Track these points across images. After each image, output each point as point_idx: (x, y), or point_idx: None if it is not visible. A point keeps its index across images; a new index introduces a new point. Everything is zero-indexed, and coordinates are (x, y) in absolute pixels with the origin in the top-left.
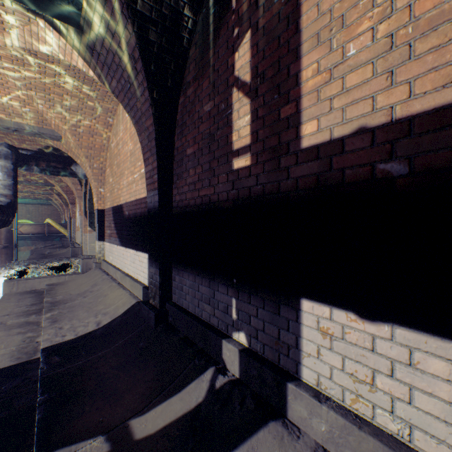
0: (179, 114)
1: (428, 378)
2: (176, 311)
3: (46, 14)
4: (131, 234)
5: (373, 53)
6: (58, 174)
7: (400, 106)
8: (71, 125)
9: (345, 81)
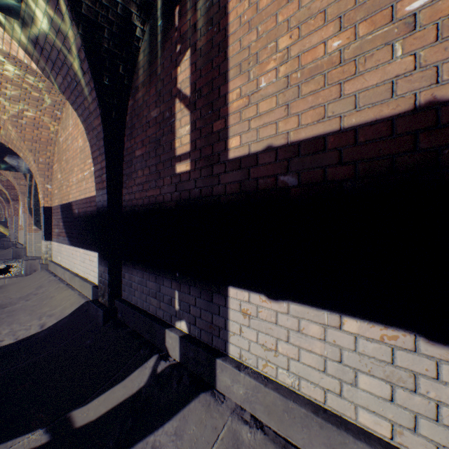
0: (128, 116)
1: (309, 340)
2: (125, 307)
3: None
4: (81, 232)
5: (276, 88)
6: None
7: (293, 133)
8: (12, 115)
9: (258, 107)
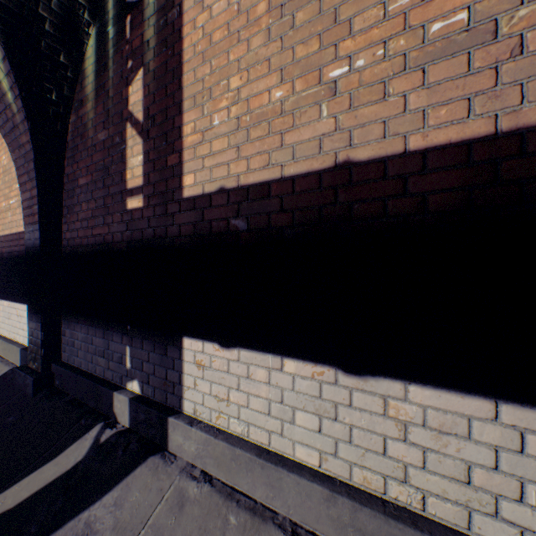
0: (70, 135)
1: (257, 385)
2: (65, 372)
3: None
4: (5, 279)
5: (229, 128)
6: None
7: (243, 176)
8: None
9: (212, 145)
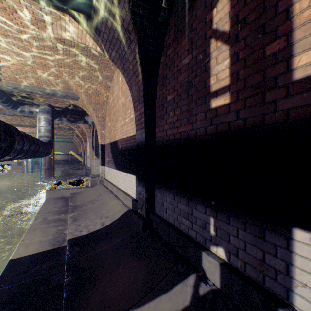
0: (160, 71)
1: None
2: (159, 221)
3: (70, 8)
4: (123, 161)
5: None
6: (77, 122)
7: None
8: (85, 89)
9: None
